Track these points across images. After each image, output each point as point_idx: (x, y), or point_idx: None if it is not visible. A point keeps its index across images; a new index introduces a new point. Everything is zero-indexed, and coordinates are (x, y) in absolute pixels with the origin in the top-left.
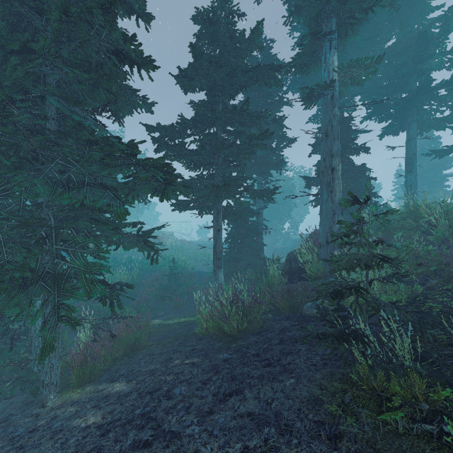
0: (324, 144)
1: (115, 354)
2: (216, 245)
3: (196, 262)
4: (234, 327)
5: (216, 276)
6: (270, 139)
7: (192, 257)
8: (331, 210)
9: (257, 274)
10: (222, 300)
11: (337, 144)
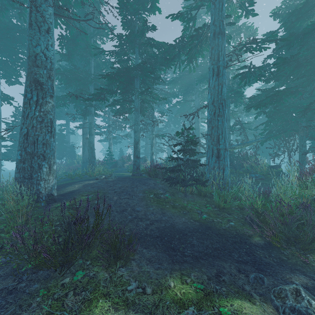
0: None
1: None
2: None
3: None
4: None
5: None
6: None
7: None
8: None
9: None
10: None
11: None
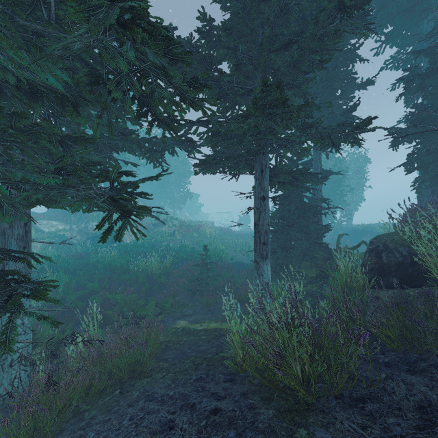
0: None
1: (99, 386)
2: (259, 222)
3: (235, 252)
4: (297, 377)
5: (259, 271)
6: (334, 80)
7: (231, 246)
8: None
9: (316, 269)
10: (271, 317)
11: None
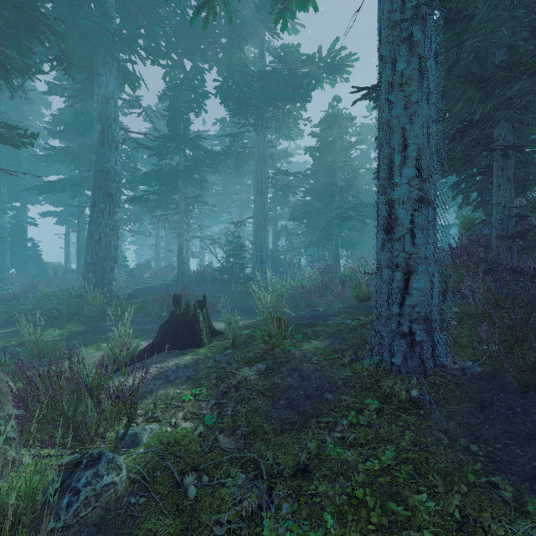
0: (1, 246)
1: None
2: None
3: None
4: None
5: None
6: None
7: None
8: (4, 269)
9: None
10: None
11: (7, 247)
